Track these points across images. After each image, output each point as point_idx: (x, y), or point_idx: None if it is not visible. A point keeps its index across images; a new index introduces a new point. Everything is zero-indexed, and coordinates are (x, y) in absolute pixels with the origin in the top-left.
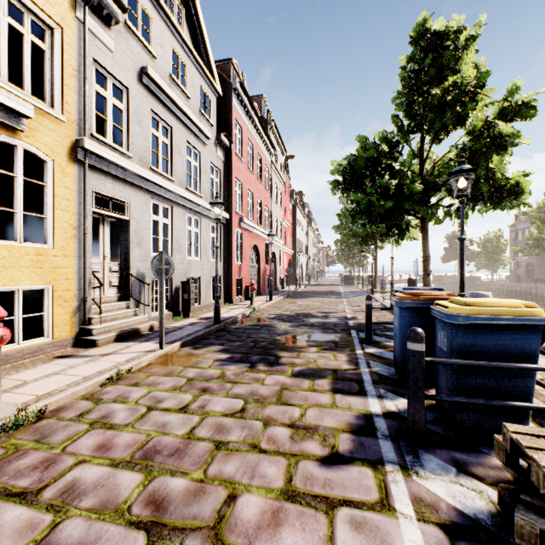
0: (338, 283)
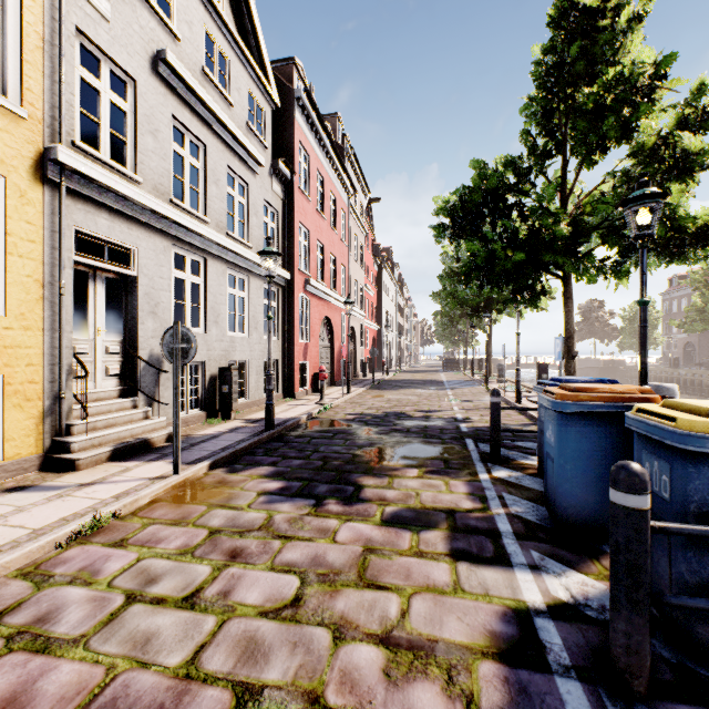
0: (438, 369)
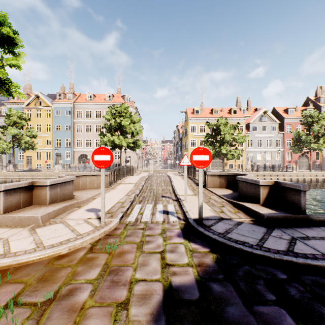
0: None
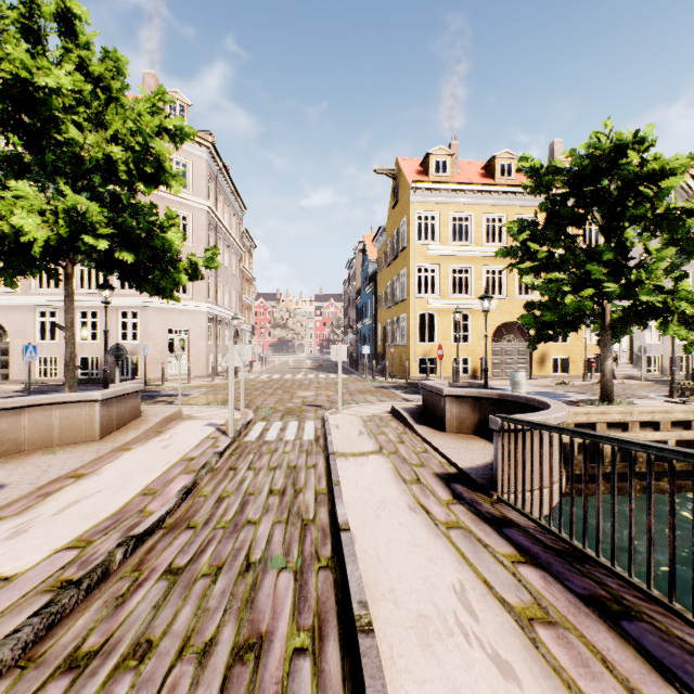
0: None
